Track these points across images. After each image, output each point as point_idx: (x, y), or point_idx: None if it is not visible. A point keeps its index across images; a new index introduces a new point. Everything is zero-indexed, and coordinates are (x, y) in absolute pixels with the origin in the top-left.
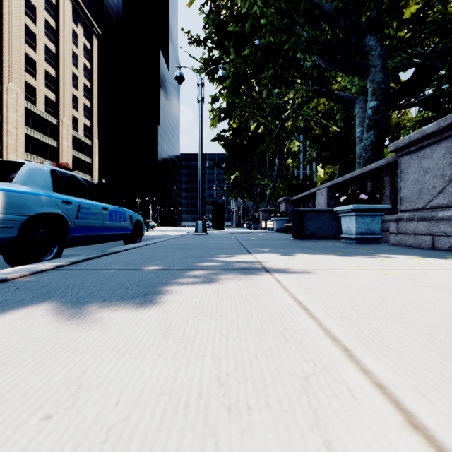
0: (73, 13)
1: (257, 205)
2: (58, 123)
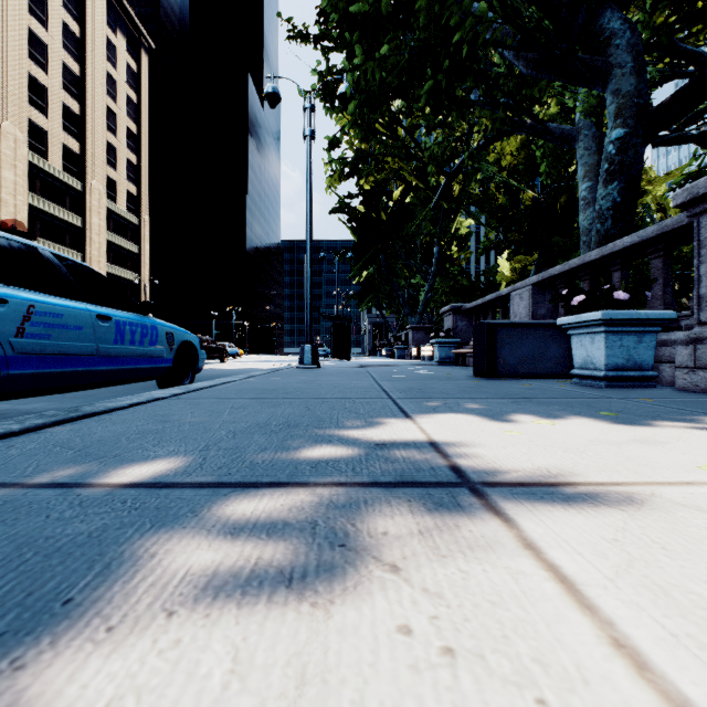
0: (109, 12)
1: (403, 320)
2: (85, 188)
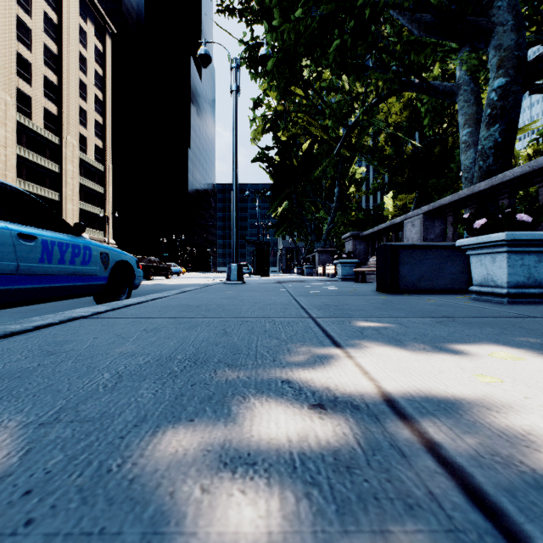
0: (81, 5)
1: (310, 245)
2: (61, 142)
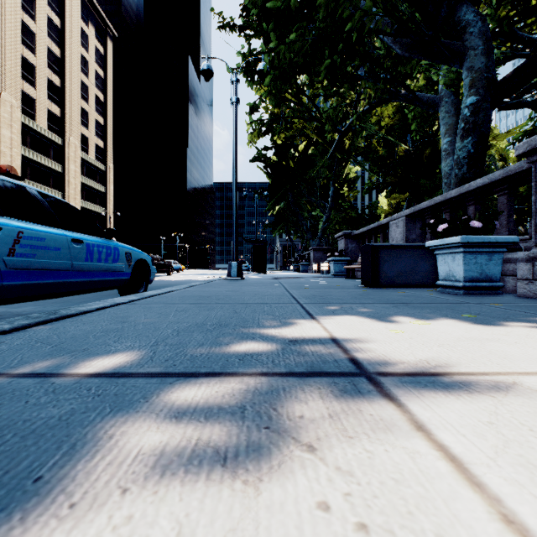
0: (83, 9)
1: (306, 243)
2: (64, 143)
